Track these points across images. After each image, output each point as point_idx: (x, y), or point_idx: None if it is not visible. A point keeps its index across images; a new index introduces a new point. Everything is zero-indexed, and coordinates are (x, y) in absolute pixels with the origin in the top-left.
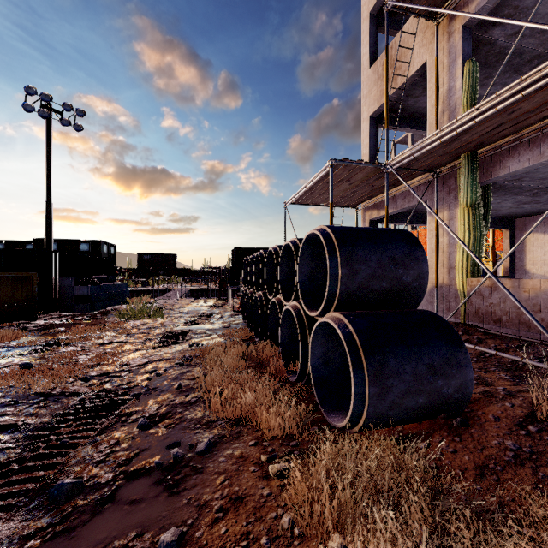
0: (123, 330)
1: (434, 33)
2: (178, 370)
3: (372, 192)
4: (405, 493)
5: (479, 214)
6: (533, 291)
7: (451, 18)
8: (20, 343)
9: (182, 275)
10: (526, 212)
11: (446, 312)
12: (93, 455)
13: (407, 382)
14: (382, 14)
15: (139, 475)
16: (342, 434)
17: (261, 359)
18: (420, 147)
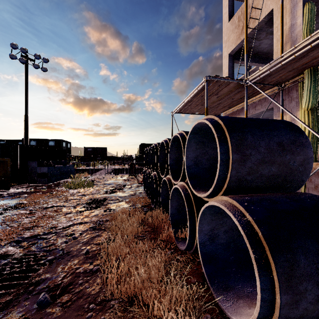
0: (63, 197)
1: None
2: (90, 234)
3: (232, 103)
4: None
5: (316, 115)
6: None
7: None
8: None
9: (110, 160)
10: None
11: None
12: None
13: None
14: None
15: None
16: None
17: (155, 224)
18: (276, 63)
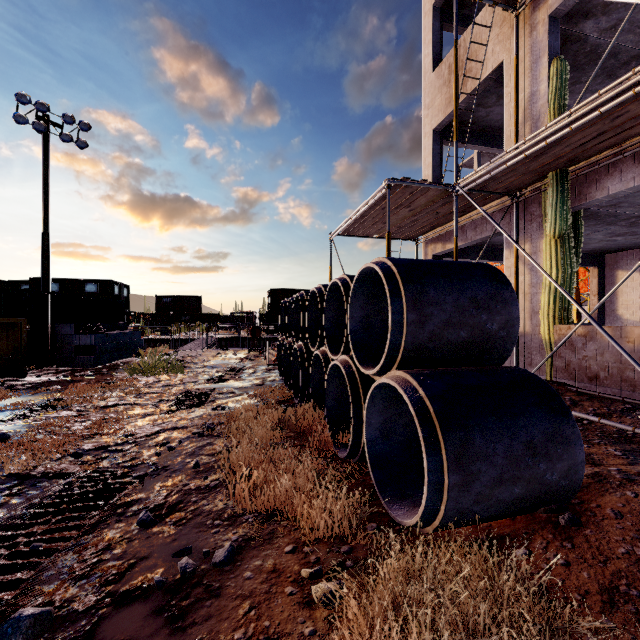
0: (132, 389)
1: (513, 27)
2: (196, 442)
3: (437, 220)
4: (510, 638)
5: (569, 247)
6: (639, 341)
7: (534, 7)
8: (2, 406)
9: (209, 321)
10: (618, 246)
11: (528, 366)
12: (73, 567)
13: (498, 466)
14: (447, 7)
15: (131, 599)
16: (410, 534)
17: (302, 427)
18: (499, 163)
